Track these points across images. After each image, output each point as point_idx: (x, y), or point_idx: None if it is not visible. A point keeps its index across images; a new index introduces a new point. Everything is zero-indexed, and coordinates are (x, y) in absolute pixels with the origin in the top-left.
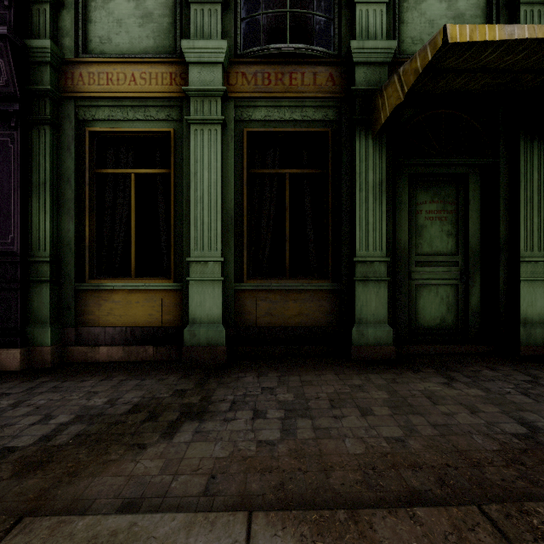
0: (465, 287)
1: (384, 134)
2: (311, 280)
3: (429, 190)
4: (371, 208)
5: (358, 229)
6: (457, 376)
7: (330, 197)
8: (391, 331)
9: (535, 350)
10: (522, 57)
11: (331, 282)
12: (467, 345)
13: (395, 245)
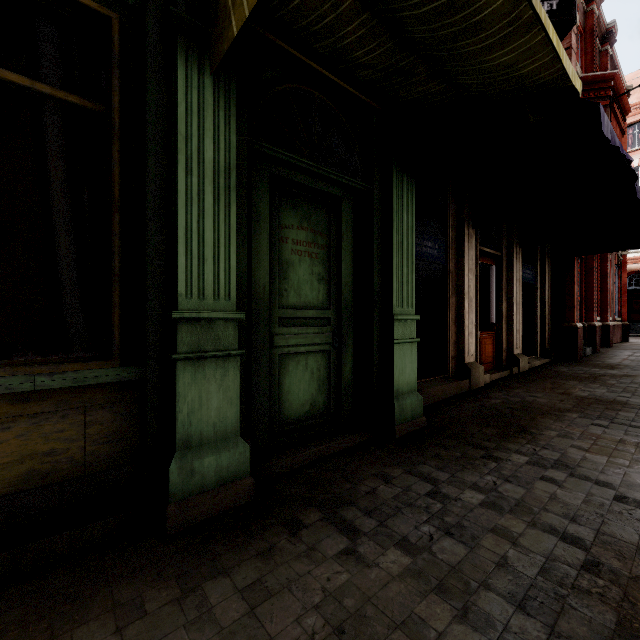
0: (338, 354)
1: (234, 80)
2: (61, 366)
3: (297, 209)
4: (211, 214)
5: (183, 251)
6: (356, 517)
7: (116, 171)
8: (247, 450)
9: (407, 428)
10: (452, 1)
11: (118, 366)
12: (344, 438)
13: (250, 289)
